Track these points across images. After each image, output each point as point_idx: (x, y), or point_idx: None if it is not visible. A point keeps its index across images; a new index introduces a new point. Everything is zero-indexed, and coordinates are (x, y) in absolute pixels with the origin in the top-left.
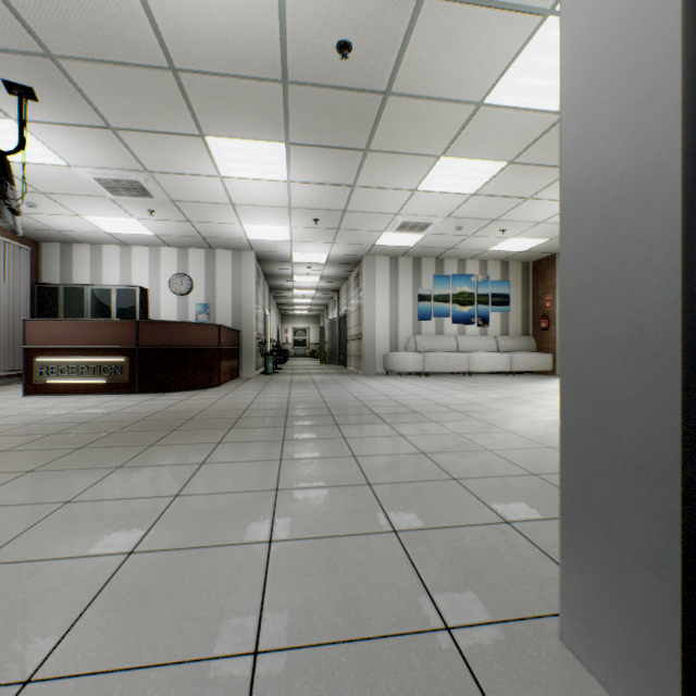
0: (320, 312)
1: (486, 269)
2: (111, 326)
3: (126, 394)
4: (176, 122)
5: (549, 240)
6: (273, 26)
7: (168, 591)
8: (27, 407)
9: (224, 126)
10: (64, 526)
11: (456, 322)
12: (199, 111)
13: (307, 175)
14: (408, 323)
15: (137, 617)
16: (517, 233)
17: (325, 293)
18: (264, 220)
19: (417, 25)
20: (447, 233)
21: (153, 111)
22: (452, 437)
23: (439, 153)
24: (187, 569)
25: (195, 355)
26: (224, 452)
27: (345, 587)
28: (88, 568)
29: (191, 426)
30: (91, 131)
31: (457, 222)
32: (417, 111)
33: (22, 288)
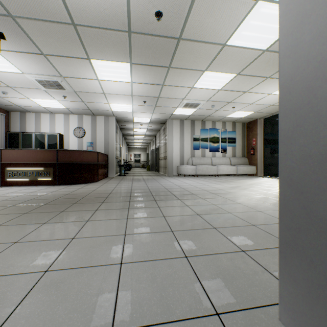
0: (146, 146)
1: (225, 126)
2: (44, 152)
3: (52, 185)
4: (76, 51)
5: (255, 112)
6: (123, 3)
7: (64, 293)
8: (1, 192)
9: (99, 54)
10: (12, 256)
11: (211, 151)
12: (87, 46)
13: (140, 79)
14: (188, 151)
15: (46, 310)
16: (240, 108)
17: (149, 137)
18: (120, 101)
19: (194, 4)
20: (207, 108)
21: (64, 46)
22: (212, 206)
23: (204, 69)
24: (76, 280)
25: (86, 166)
26: (99, 215)
27: (161, 290)
28: (22, 280)
29: (83, 201)
30: (33, 55)
31: (212, 103)
32: (194, 48)
33: (0, 134)
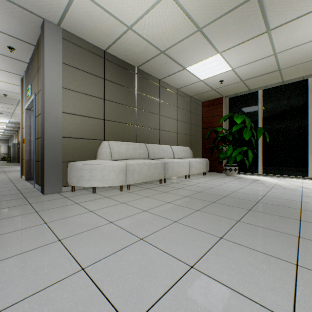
0: (9, 138)
1: None
2: None
3: None
4: None
5: None
6: None
7: None
8: None
9: None
10: None
11: None
12: None
13: None
14: None
15: None
16: None
17: (10, 131)
18: None
19: None
20: None
21: None
22: None
23: None
24: None
25: None
26: None
27: None
28: None
29: None
30: None
31: None
32: None
33: None
